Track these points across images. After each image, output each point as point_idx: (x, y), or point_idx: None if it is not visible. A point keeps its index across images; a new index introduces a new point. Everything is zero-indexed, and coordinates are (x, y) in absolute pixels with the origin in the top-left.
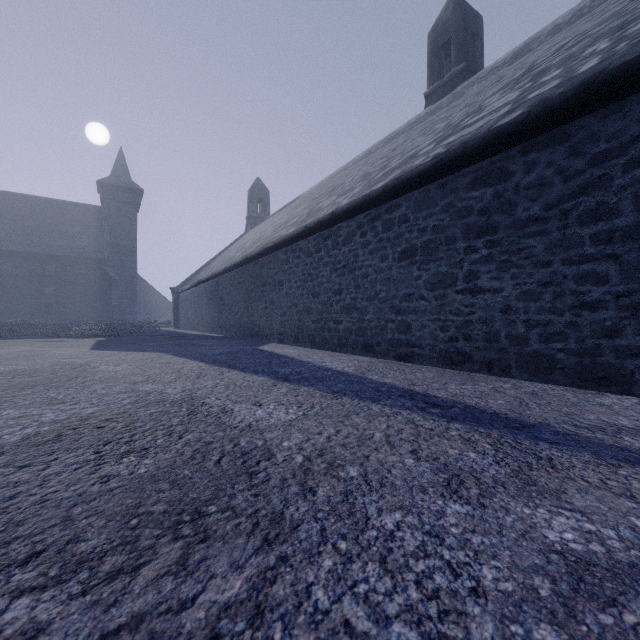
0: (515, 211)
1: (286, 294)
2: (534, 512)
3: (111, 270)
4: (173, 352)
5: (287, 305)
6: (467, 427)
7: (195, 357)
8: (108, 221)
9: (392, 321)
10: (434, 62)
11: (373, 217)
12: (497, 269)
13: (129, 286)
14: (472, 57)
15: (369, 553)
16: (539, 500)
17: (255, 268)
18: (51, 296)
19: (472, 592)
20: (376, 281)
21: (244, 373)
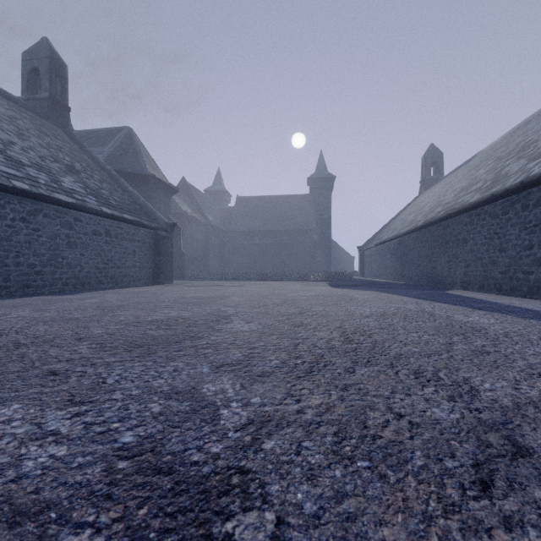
0: None
1: (470, 250)
2: None
3: (316, 236)
4: (383, 291)
5: (471, 259)
6: None
7: (402, 295)
8: (313, 203)
9: None
10: None
11: None
12: None
13: (326, 247)
14: None
15: (537, 347)
16: None
17: (437, 229)
18: (285, 256)
19: None
20: None
21: (446, 304)
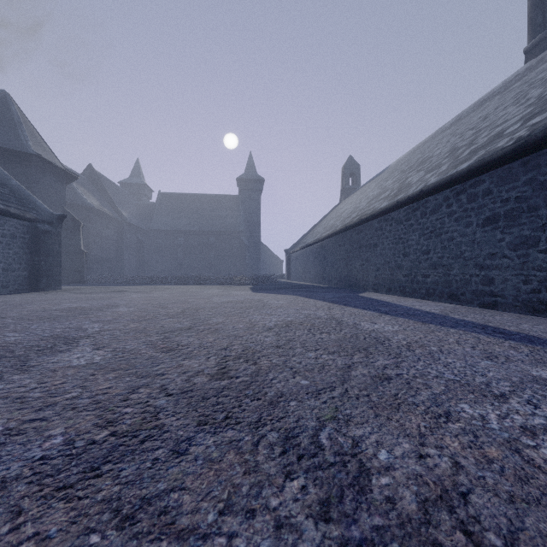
0: None
1: (380, 254)
2: (532, 368)
3: (245, 239)
4: (302, 295)
5: (380, 262)
6: (518, 343)
7: (318, 299)
8: (243, 205)
9: (476, 275)
10: (536, 15)
11: (458, 191)
12: None
13: (255, 249)
14: None
15: (439, 364)
16: (540, 367)
17: (353, 234)
18: (212, 258)
19: (481, 375)
20: (461, 243)
21: (357, 309)
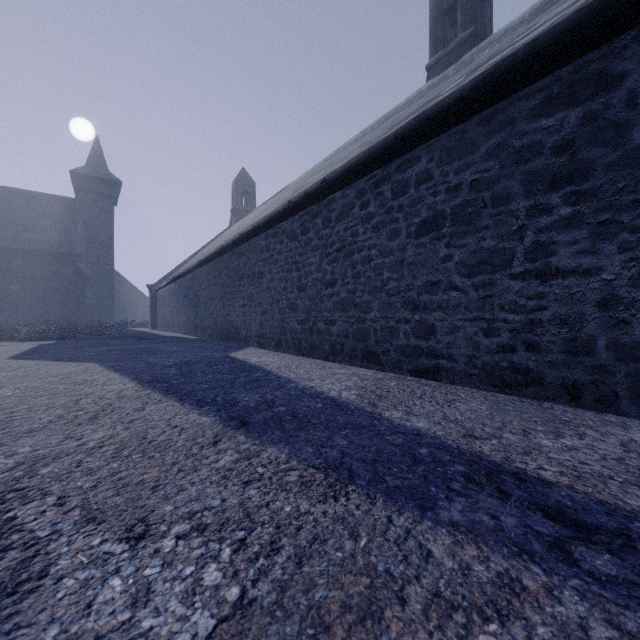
0: (628, 138)
1: (266, 288)
2: None
3: (85, 266)
4: (112, 362)
5: (268, 301)
6: None
7: (133, 371)
8: (83, 214)
9: (406, 321)
10: (437, 29)
11: (378, 180)
12: (590, 237)
13: (106, 284)
14: (480, 23)
15: None
16: None
17: (232, 259)
18: (17, 294)
19: None
20: (383, 266)
21: (180, 405)
